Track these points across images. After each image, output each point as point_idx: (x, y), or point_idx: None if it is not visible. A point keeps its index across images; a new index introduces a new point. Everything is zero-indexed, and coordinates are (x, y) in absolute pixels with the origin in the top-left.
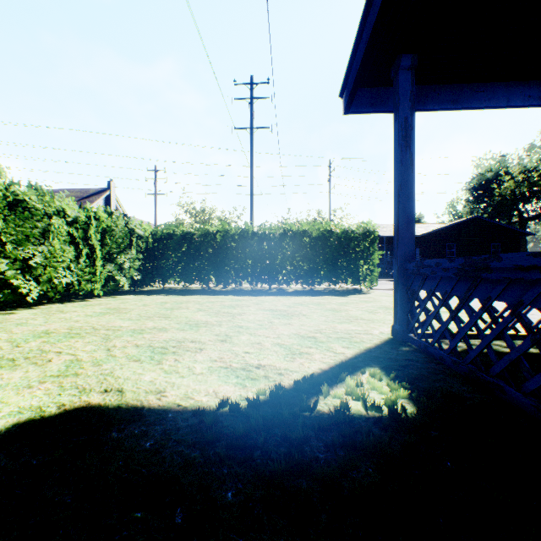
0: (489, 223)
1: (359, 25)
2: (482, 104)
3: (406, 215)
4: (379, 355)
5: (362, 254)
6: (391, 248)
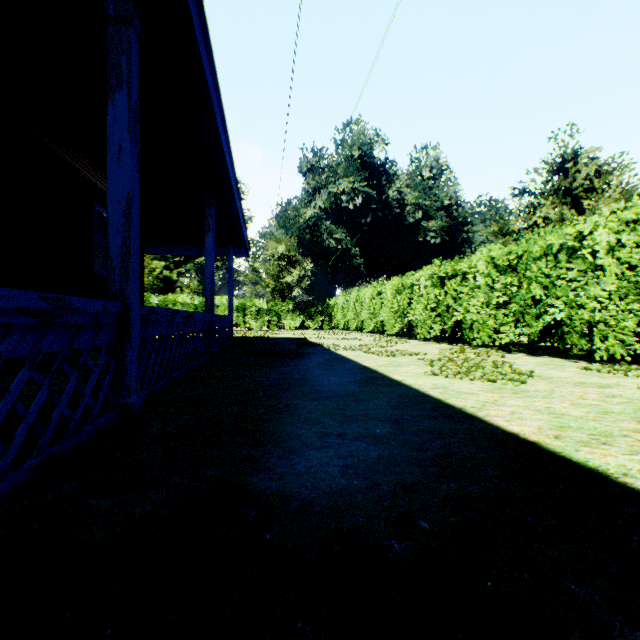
0: None
1: None
2: None
3: None
4: None
5: None
6: None
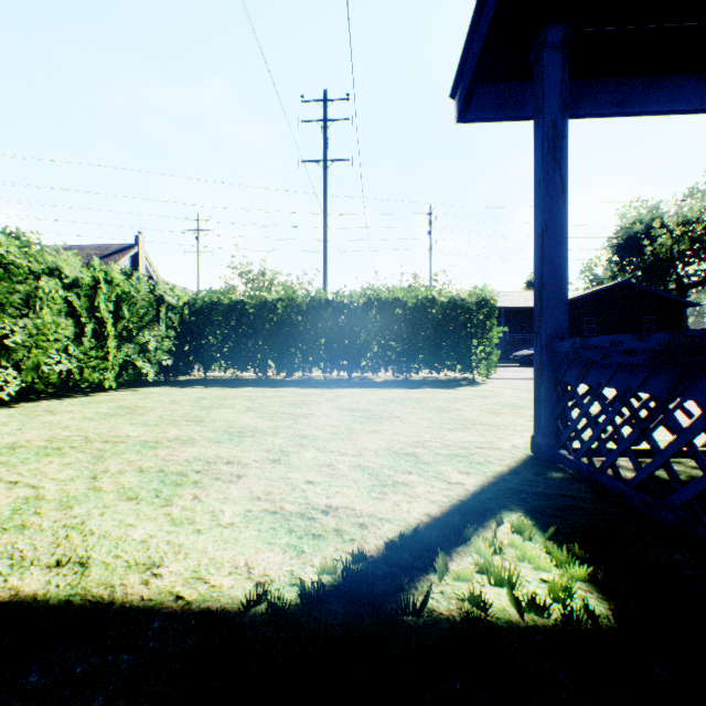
0: (641, 290)
1: None
2: (662, 107)
3: (554, 269)
4: (518, 487)
5: (475, 331)
6: (511, 324)
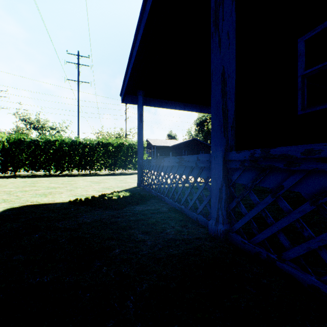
0: (200, 142)
1: (123, 81)
2: (168, 107)
3: (141, 144)
4: (129, 190)
5: None
6: (160, 152)
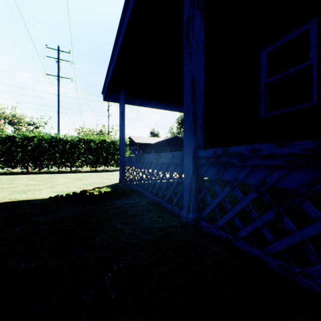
0: (181, 139)
1: (105, 80)
2: (149, 106)
3: (122, 141)
4: (110, 186)
5: None
6: (142, 149)
